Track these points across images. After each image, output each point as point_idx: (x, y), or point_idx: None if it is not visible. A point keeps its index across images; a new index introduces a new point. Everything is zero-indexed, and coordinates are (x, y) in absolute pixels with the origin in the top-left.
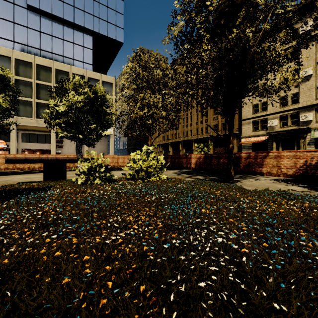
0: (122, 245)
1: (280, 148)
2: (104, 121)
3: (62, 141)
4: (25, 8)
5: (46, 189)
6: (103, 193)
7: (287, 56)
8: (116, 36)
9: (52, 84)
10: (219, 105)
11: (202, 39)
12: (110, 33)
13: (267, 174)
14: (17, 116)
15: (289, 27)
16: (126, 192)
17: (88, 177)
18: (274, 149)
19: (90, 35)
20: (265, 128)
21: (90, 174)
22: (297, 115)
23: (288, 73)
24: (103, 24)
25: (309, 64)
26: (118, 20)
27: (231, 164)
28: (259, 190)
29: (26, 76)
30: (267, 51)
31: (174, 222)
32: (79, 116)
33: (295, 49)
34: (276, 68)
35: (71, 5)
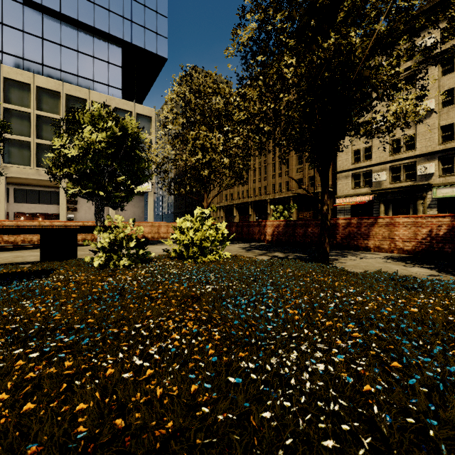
0: (152, 381)
1: (391, 213)
2: (138, 171)
3: (77, 202)
4: (19, 3)
5: (42, 275)
6: (131, 281)
7: (407, 76)
8: (156, 49)
9: (61, 116)
10: (307, 148)
11: (284, 50)
12: (148, 43)
13: (375, 249)
14: (6, 163)
15: (412, 32)
16: (169, 278)
17: (109, 255)
18: (382, 213)
19: (118, 45)
20: (369, 184)
21: (113, 251)
22: (414, 166)
23: (408, 102)
24: (137, 31)
25: (429, 94)
26: (160, 25)
27: (325, 235)
28: (368, 274)
29: (20, 104)
30: (379, 68)
31: (243, 332)
32: (100, 163)
33: (420, 66)
34: (390, 94)
35: (89, 1)
